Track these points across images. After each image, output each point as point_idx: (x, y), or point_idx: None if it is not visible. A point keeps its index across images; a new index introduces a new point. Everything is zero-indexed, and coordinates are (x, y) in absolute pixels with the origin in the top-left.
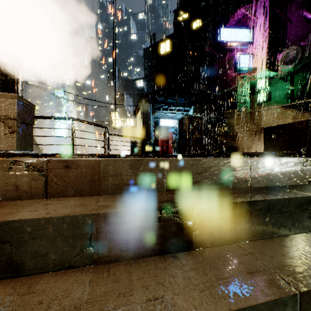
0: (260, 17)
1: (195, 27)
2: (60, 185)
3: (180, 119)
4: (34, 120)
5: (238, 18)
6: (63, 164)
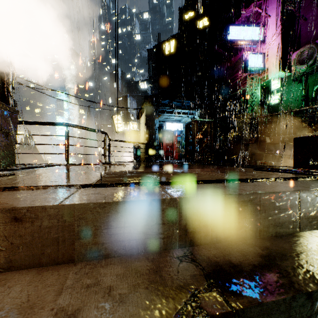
0: (271, 14)
1: (201, 26)
2: (3, 251)
3: (187, 124)
4: (17, 128)
5: (248, 15)
6: (10, 216)
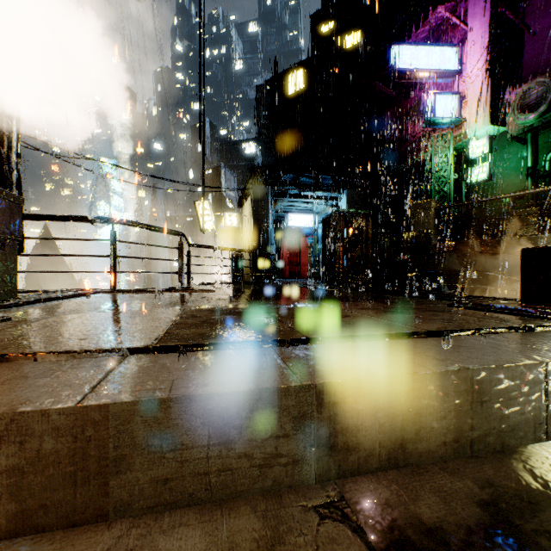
0: (473, 24)
1: (349, 45)
2: None
3: (326, 218)
4: (20, 229)
5: (432, 26)
6: None
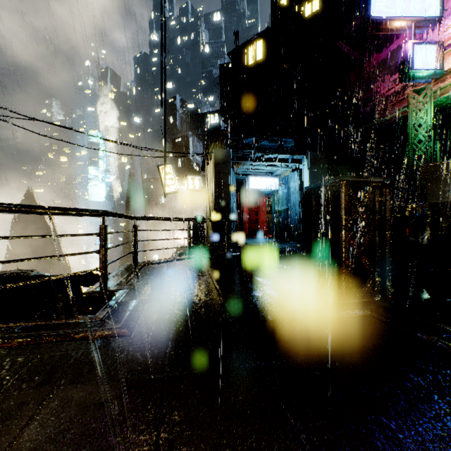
0: None
1: (308, 13)
2: None
3: (312, 188)
4: None
5: None
6: None
